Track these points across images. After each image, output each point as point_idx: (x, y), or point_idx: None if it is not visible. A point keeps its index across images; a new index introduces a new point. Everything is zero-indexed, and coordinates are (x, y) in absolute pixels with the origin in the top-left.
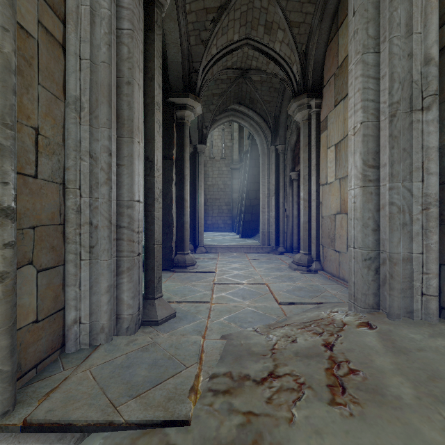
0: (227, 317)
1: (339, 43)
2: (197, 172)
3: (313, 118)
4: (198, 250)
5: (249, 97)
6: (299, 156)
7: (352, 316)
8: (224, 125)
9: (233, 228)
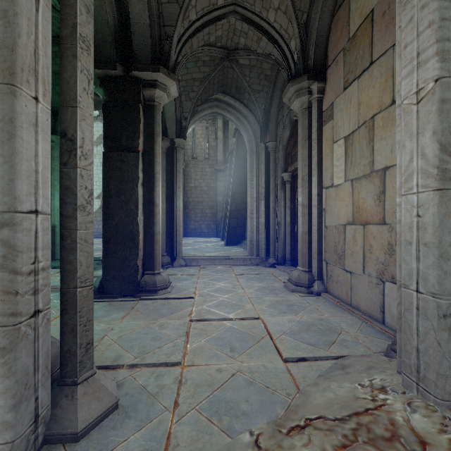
0: (207, 402)
1: (351, 8)
2: (175, 171)
3: (314, 106)
4: (176, 263)
5: (235, 85)
6: (292, 154)
7: (424, 414)
8: (208, 123)
9: (217, 233)
